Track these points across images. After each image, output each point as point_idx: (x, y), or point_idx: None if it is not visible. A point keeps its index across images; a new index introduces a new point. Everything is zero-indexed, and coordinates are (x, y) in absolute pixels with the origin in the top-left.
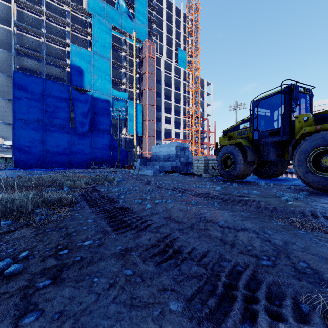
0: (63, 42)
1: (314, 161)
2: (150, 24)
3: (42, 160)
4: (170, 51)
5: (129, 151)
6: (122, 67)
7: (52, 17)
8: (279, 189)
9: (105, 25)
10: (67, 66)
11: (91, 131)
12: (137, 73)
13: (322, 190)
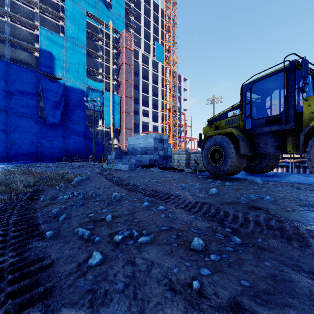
0: (30, 23)
1: None
2: (128, 16)
3: (5, 152)
4: (148, 45)
5: (106, 144)
6: (98, 57)
7: None
8: (288, 190)
9: (79, 10)
10: (36, 51)
11: (64, 122)
12: (114, 63)
13: None
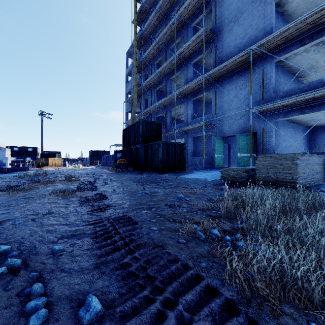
0: None
1: None
2: None
3: None
4: None
5: None
6: None
7: None
8: None
9: None
10: None
11: None
12: None
13: None
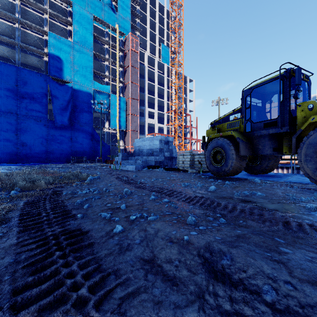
0: (40, 29)
1: None
2: (133, 18)
3: (16, 154)
4: (154, 47)
5: (112, 145)
6: (104, 60)
7: (27, 1)
8: (281, 188)
9: (86, 15)
10: (45, 56)
11: (72, 124)
12: (120, 66)
13: None
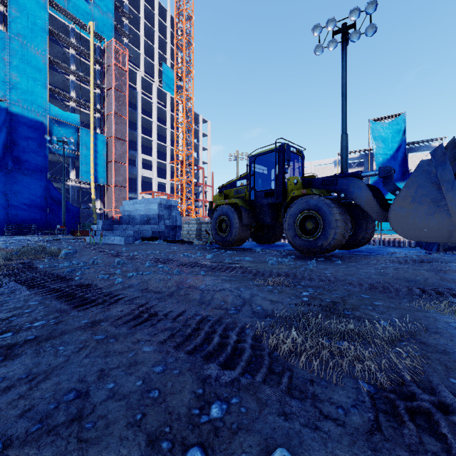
0: None
1: (301, 224)
2: (119, 16)
3: None
4: (151, 65)
5: (83, 208)
6: (69, 72)
7: None
8: (272, 254)
9: None
10: None
11: (7, 171)
12: (96, 86)
13: (306, 254)
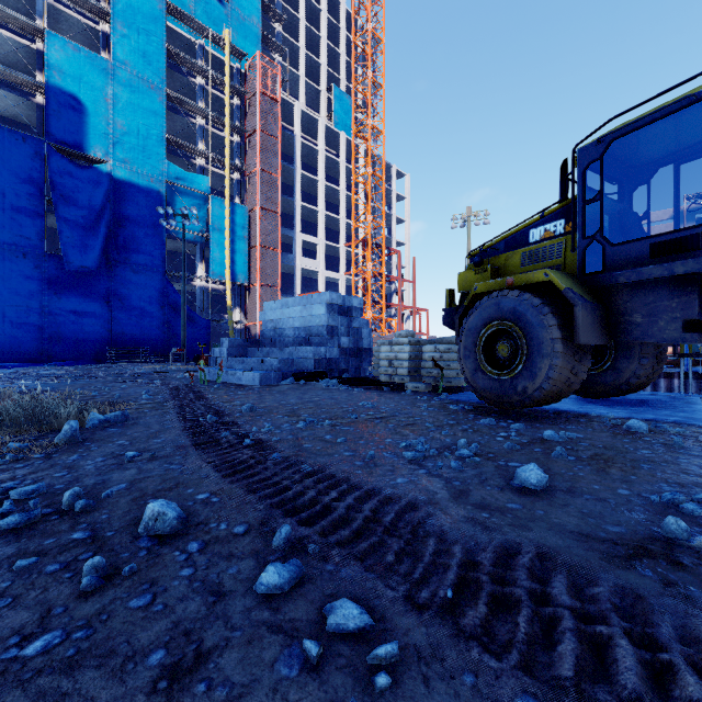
0: (23, 22)
1: None
2: (268, 22)
3: None
4: (316, 93)
5: (215, 320)
6: (195, 113)
7: None
8: None
9: None
10: (39, 91)
11: (110, 267)
12: (234, 130)
13: None
